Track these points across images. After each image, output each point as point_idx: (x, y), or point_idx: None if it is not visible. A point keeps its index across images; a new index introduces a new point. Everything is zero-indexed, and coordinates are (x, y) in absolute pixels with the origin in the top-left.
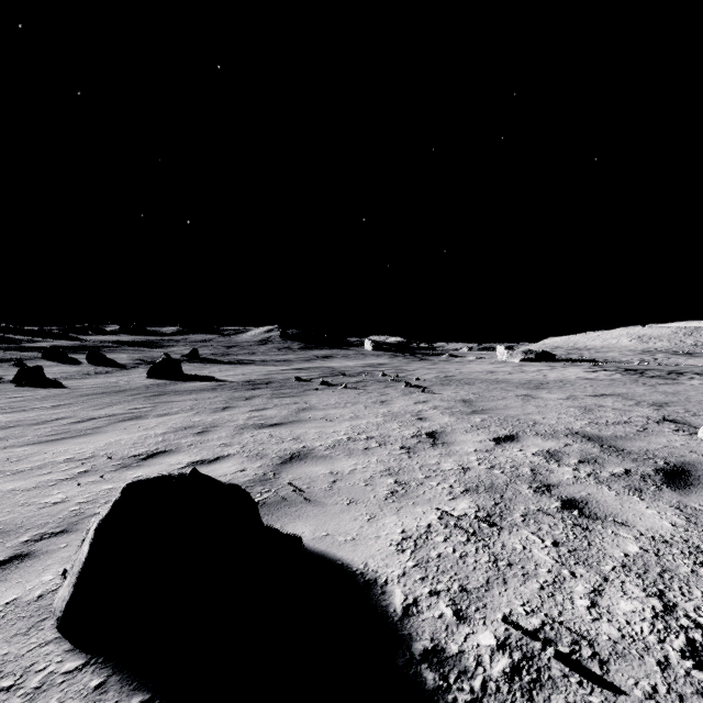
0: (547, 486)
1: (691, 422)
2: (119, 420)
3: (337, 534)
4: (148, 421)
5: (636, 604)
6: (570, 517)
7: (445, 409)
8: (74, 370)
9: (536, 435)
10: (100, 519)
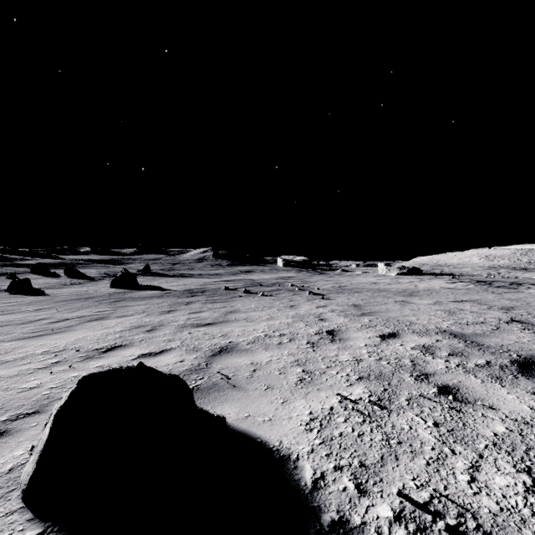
0: (425, 374)
1: (533, 322)
2: (87, 320)
3: (257, 415)
4: (110, 321)
5: (509, 479)
6: (446, 401)
7: (340, 312)
8: (54, 282)
9: (413, 333)
10: (59, 406)
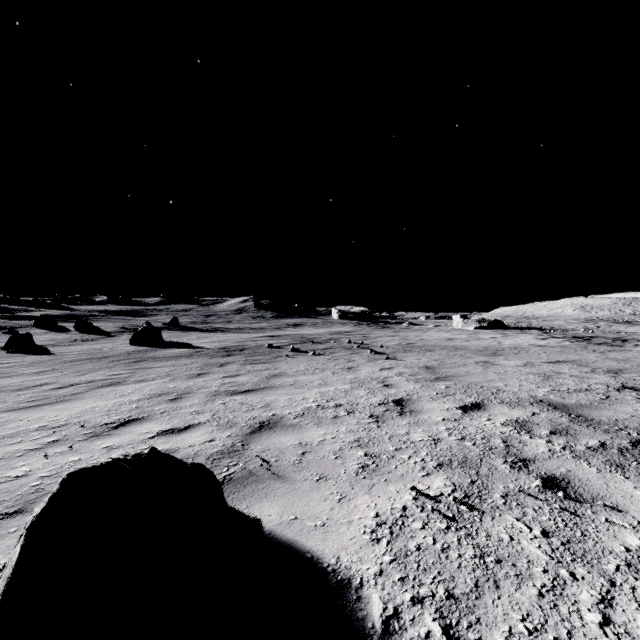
0: (523, 460)
1: None
2: (98, 386)
3: (306, 518)
4: (126, 387)
5: None
6: (555, 499)
7: (409, 375)
8: (62, 338)
9: (502, 403)
10: (34, 515)
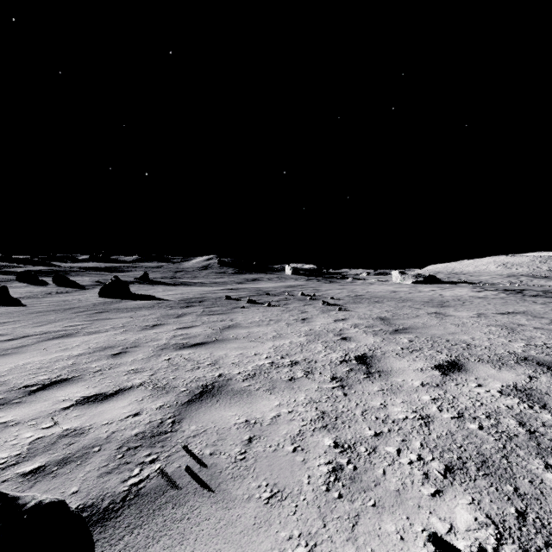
0: None
1: None
2: (48, 338)
3: None
4: (74, 339)
5: None
6: None
7: (366, 327)
8: (39, 290)
9: (482, 362)
10: None
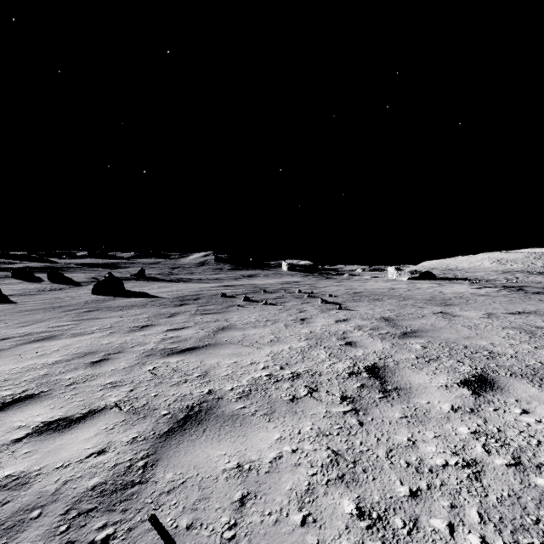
0: None
1: None
2: (29, 340)
3: None
4: (55, 343)
5: None
6: None
7: (371, 330)
8: (32, 287)
9: (515, 376)
10: None
